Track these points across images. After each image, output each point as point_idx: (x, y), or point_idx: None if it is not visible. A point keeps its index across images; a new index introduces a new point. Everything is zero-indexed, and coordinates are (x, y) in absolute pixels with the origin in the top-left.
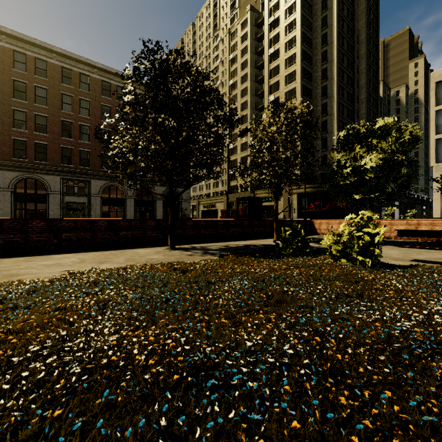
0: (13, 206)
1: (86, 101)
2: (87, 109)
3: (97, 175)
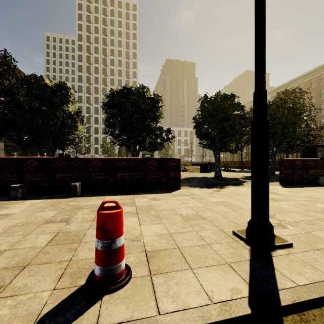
0: None
1: None
2: None
3: None
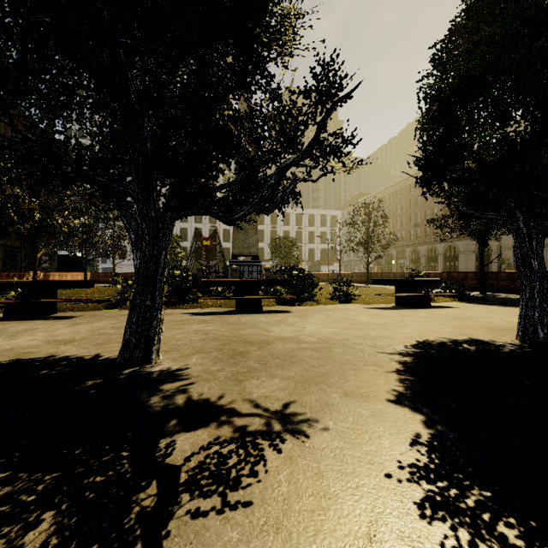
0: None
1: None
2: None
3: None
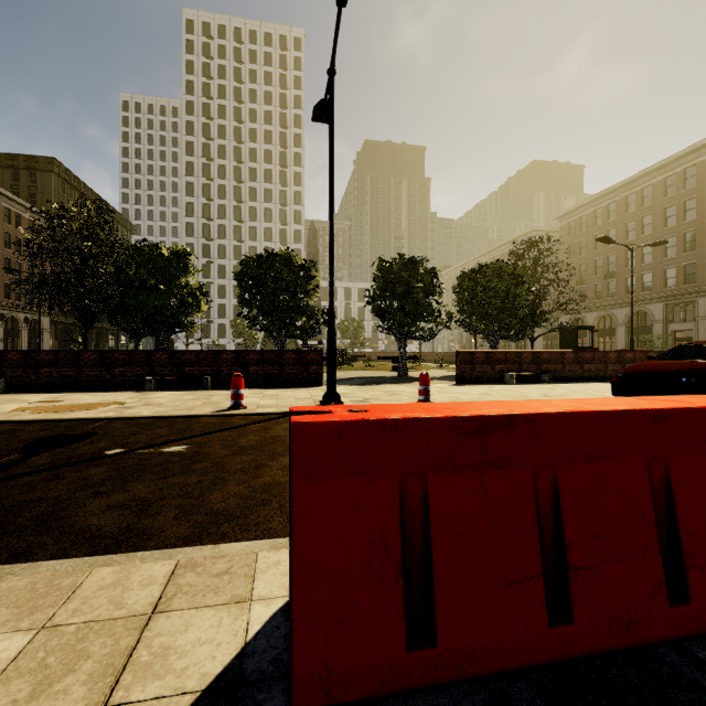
0: (627, 339)
1: (694, 199)
2: (694, 208)
3: (704, 291)
